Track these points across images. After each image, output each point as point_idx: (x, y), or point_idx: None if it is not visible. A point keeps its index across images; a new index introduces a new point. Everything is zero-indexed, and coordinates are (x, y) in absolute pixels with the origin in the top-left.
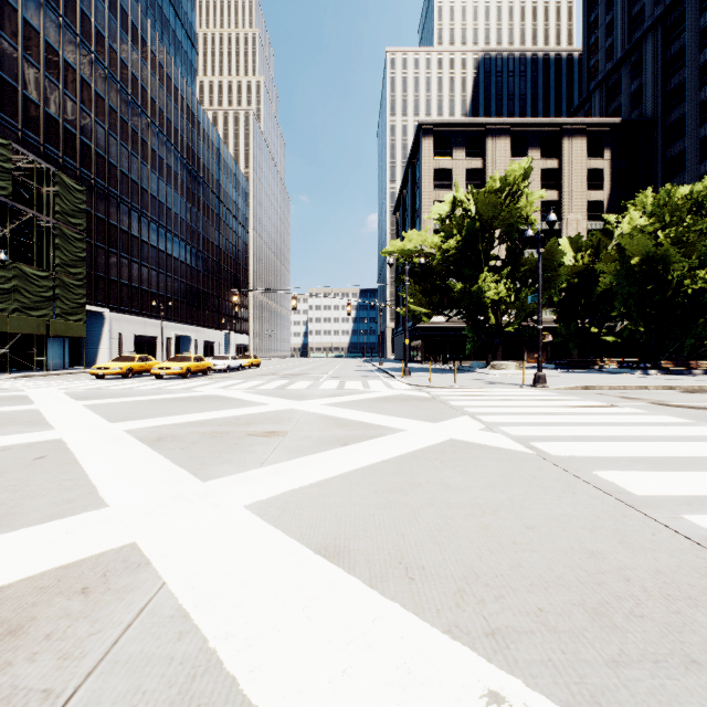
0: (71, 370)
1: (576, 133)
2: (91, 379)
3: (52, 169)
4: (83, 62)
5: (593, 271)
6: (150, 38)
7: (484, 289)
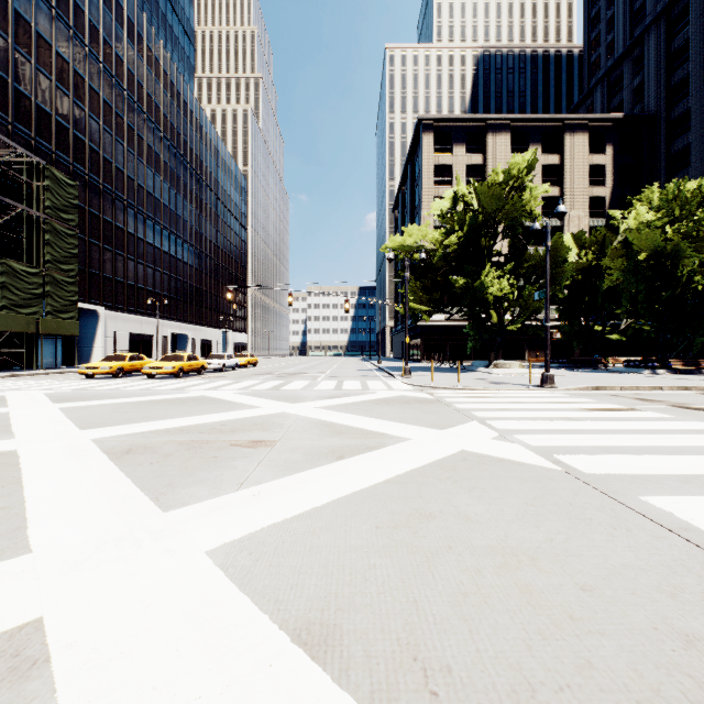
0: (62, 369)
1: (577, 128)
2: (80, 379)
3: (42, 163)
4: (76, 55)
5: (598, 267)
6: (146, 32)
7: (487, 286)
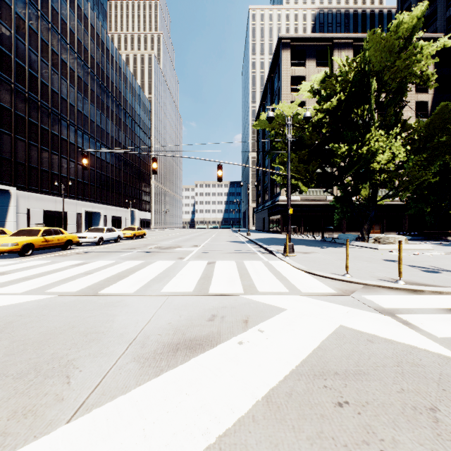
0: None
1: None
2: None
3: None
4: None
5: None
6: None
7: (374, 153)
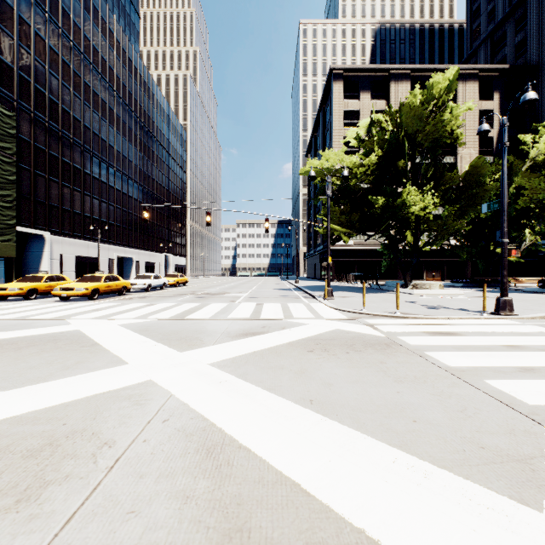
0: None
1: (469, 77)
2: None
3: None
4: (21, 2)
5: None
6: None
7: (409, 206)
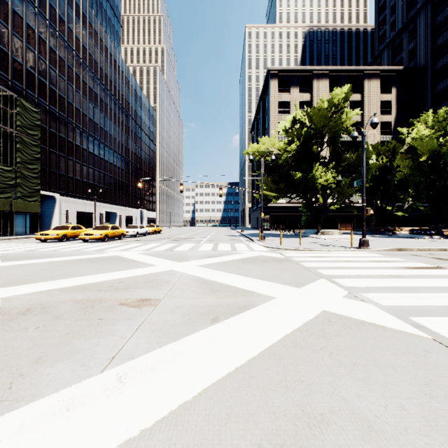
0: (28, 235)
1: (373, 76)
2: (36, 242)
3: (14, 96)
4: (40, 26)
5: (390, 167)
6: (88, 13)
7: (317, 178)
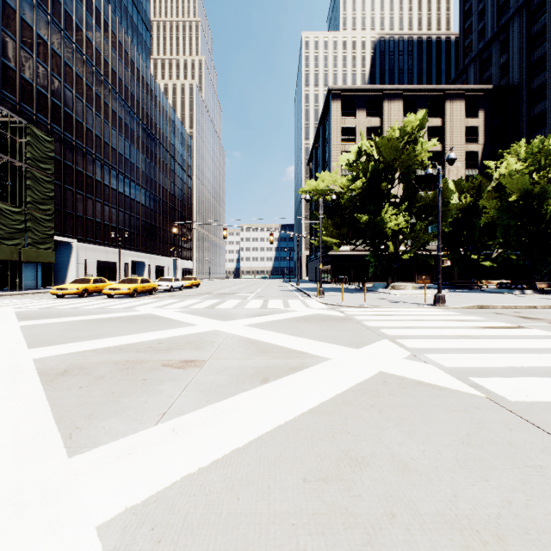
0: (41, 290)
1: (456, 97)
2: (52, 298)
3: (24, 122)
4: (54, 37)
5: (475, 207)
6: (111, 20)
7: (386, 222)
